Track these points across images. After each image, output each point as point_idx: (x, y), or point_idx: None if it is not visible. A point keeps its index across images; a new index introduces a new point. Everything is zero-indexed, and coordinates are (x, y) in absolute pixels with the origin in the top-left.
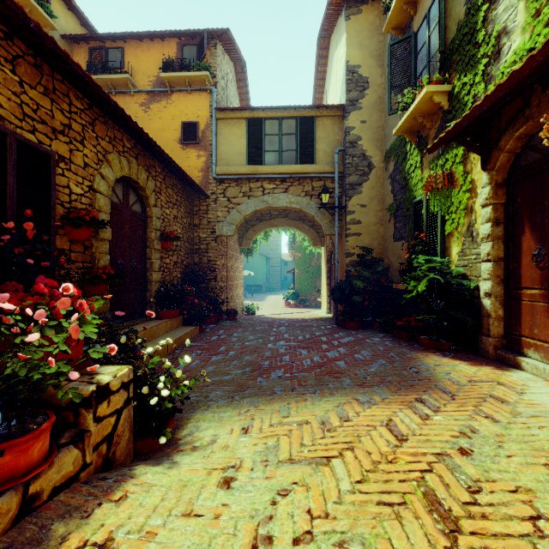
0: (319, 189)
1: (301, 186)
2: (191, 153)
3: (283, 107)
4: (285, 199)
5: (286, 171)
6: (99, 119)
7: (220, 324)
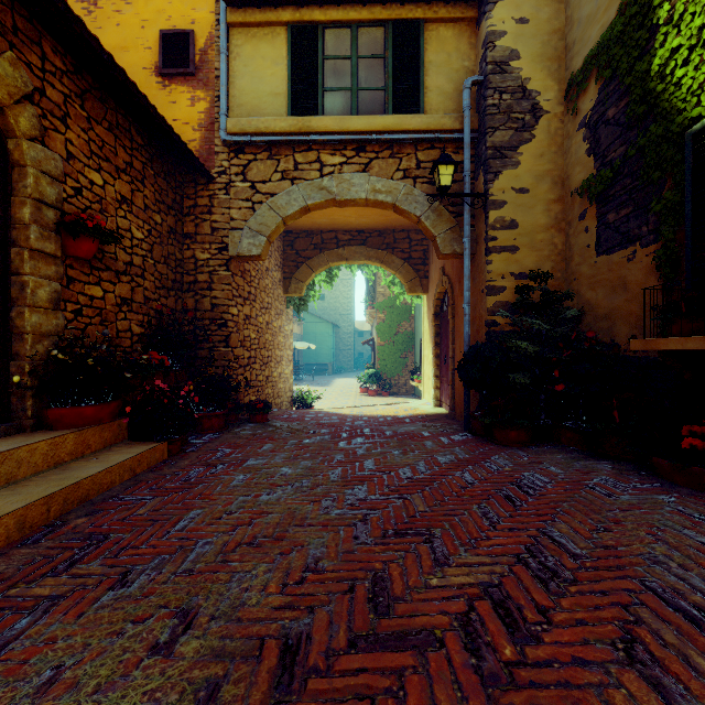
0: (430, 165)
1: (395, 159)
2: (179, 95)
3: None
4: (363, 184)
5: (365, 128)
6: None
7: (231, 432)
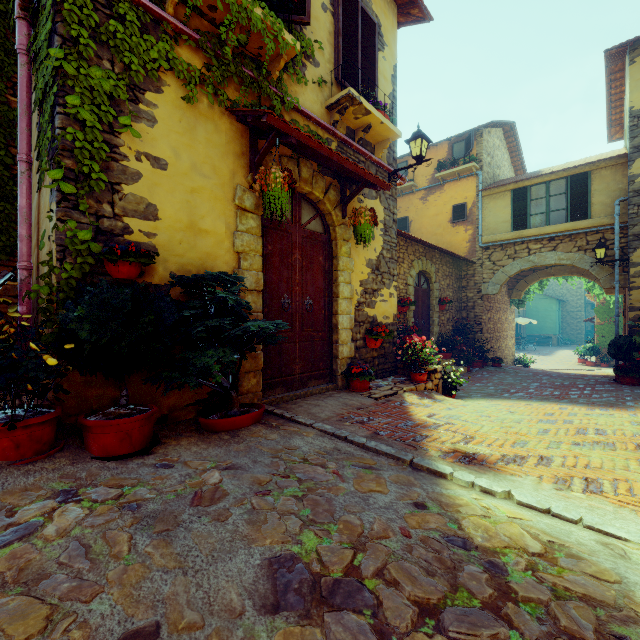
0: (595, 242)
1: (572, 242)
2: (460, 229)
3: (549, 173)
4: (553, 257)
5: (553, 231)
6: (409, 245)
7: (485, 368)
